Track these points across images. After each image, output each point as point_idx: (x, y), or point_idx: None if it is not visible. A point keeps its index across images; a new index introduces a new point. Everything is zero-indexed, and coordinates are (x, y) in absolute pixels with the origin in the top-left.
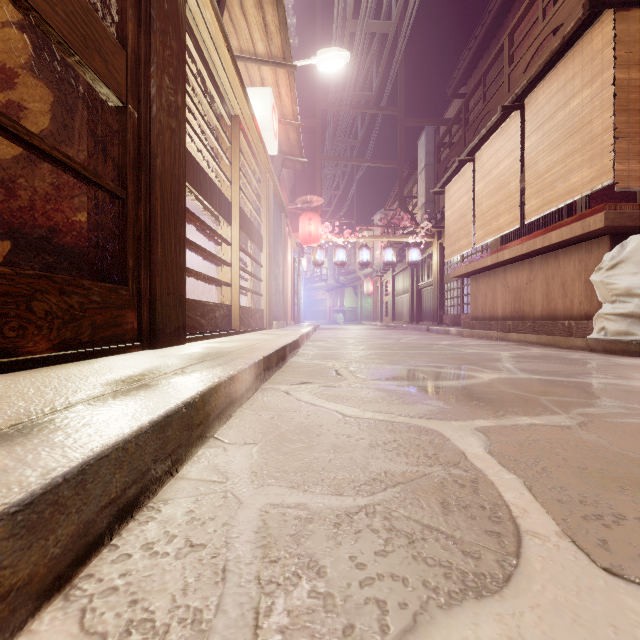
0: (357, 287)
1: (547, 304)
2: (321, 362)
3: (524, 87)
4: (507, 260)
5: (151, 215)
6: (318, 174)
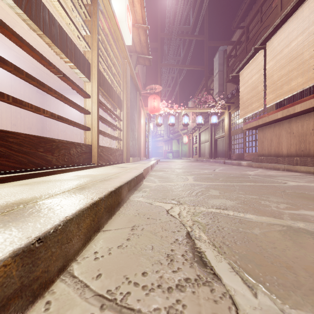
0: (179, 140)
1: None
2: (163, 205)
3: None
4: (297, 113)
5: None
6: (159, 74)
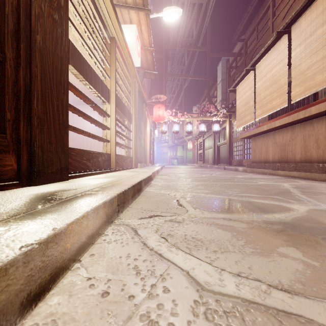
0: (184, 145)
1: (304, 153)
2: (166, 192)
3: (292, 17)
4: (277, 127)
5: (31, 79)
6: (164, 83)
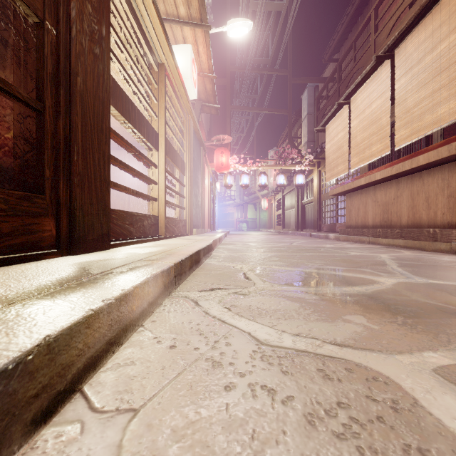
0: (256, 204)
1: (412, 215)
2: (230, 264)
3: (395, 39)
4: (378, 180)
5: (71, 129)
6: (228, 119)
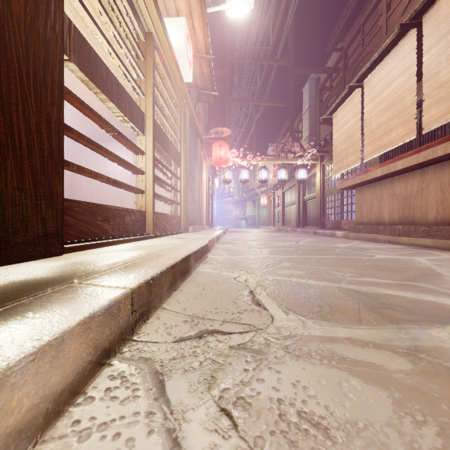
0: (255, 201)
1: (443, 210)
2: (231, 274)
3: (425, 0)
4: (398, 171)
5: None
6: (227, 112)
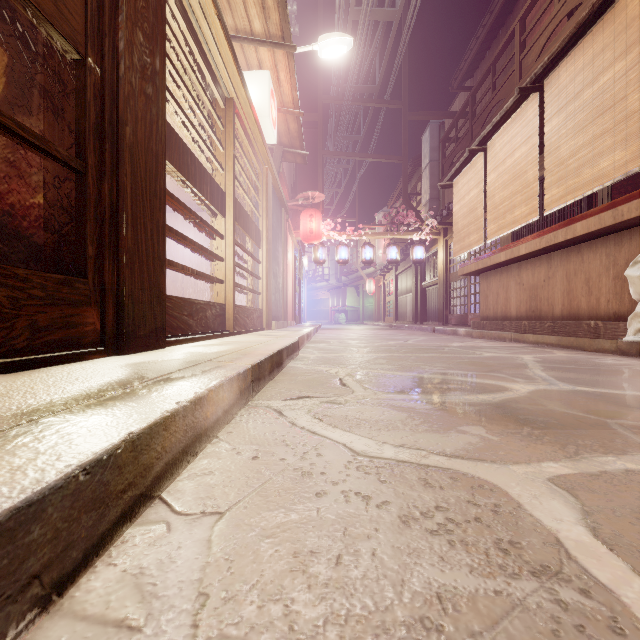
0: (359, 287)
1: (568, 303)
2: (323, 368)
3: (545, 65)
4: (523, 255)
5: (118, 194)
6: (320, 170)
